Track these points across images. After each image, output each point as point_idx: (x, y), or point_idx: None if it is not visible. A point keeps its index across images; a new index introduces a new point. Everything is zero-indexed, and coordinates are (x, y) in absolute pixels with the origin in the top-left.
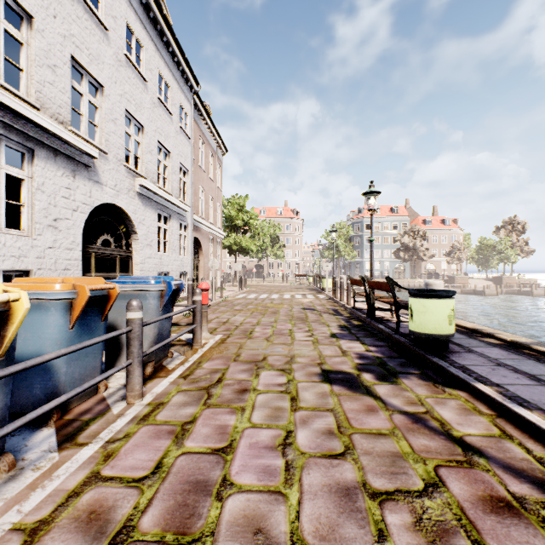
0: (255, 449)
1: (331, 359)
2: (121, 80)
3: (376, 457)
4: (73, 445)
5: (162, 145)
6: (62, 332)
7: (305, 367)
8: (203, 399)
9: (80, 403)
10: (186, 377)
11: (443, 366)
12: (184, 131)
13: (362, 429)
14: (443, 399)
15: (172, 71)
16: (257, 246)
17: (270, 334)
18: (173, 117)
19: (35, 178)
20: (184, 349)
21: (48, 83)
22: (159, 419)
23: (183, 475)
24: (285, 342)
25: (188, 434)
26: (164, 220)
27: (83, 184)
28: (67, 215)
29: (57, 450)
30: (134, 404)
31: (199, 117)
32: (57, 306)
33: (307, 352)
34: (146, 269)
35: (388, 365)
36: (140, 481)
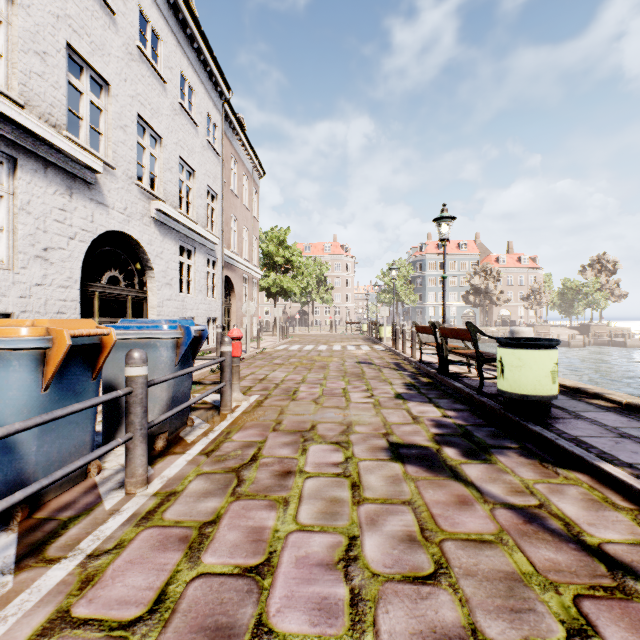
0: (304, 567)
1: (400, 428)
2: (132, 78)
3: (484, 581)
4: (38, 562)
5: (185, 161)
6: (30, 396)
7: (366, 439)
8: (230, 487)
9: (60, 493)
10: (209, 454)
11: (549, 438)
12: (212, 146)
13: (455, 533)
14: (558, 486)
15: (197, 72)
16: (301, 288)
17: (319, 394)
18: (198, 129)
19: (17, 195)
20: (209, 415)
21: (36, 75)
22: (168, 518)
23: (196, 616)
24: (339, 405)
25: (208, 543)
26: (188, 254)
27: (83, 205)
28: (61, 244)
29: (13, 571)
30: (136, 494)
31: (231, 132)
32: (22, 358)
33: (368, 419)
34: (164, 314)
35: (475, 436)
36: (129, 627)
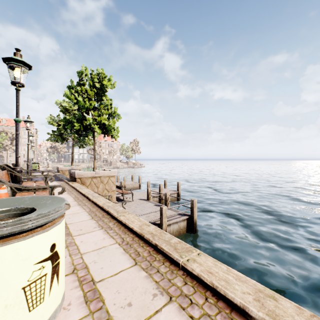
0: None
1: None
2: None
3: None
4: None
5: None
6: None
7: None
8: None
9: None
10: None
11: None
12: None
13: None
14: None
15: None
16: None
17: None
18: None
19: None
20: None
21: None
22: None
23: None
24: None
25: None
26: None
27: None
28: None
29: None
30: None
31: None
32: None
33: None
34: None
35: None
36: None
